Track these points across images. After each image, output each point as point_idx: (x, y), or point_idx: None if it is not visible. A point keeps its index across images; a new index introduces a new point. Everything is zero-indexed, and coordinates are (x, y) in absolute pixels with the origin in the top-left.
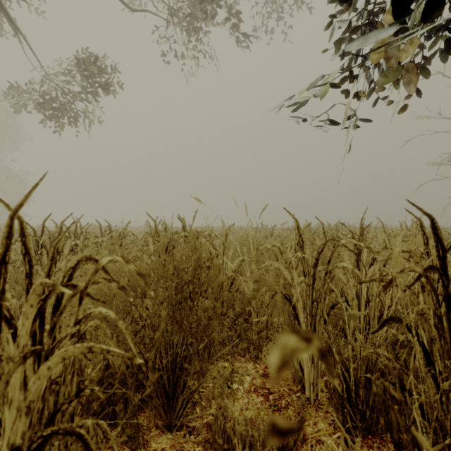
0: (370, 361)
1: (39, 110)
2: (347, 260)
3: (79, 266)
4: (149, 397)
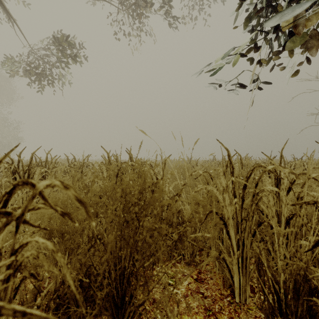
0: (297, 274)
1: (25, 75)
2: (268, 184)
3: (16, 190)
4: (98, 315)
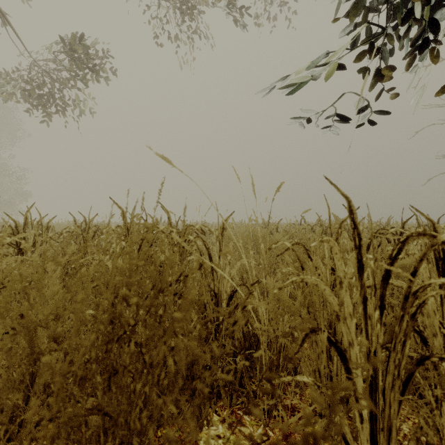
0: None
1: (26, 99)
2: (424, 269)
3: None
4: None
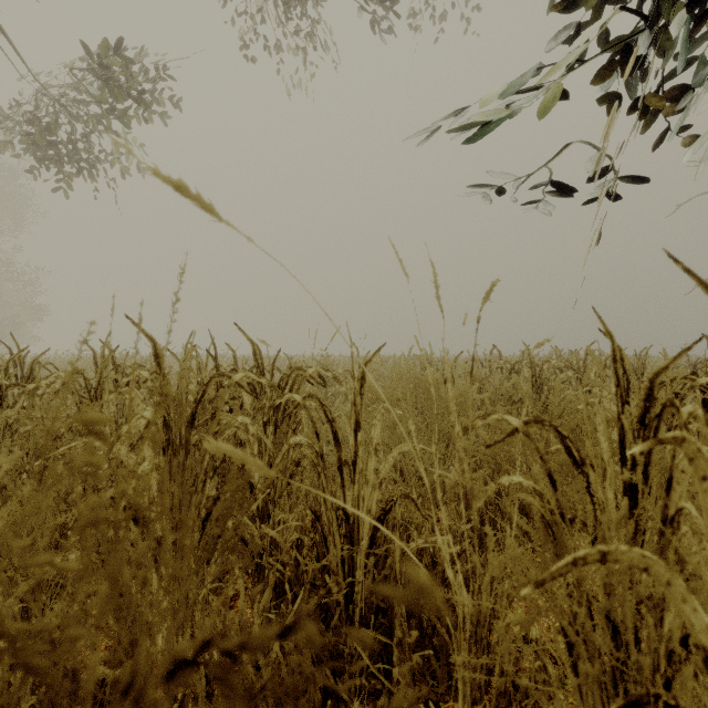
0: None
1: (30, 152)
2: None
3: None
4: None
